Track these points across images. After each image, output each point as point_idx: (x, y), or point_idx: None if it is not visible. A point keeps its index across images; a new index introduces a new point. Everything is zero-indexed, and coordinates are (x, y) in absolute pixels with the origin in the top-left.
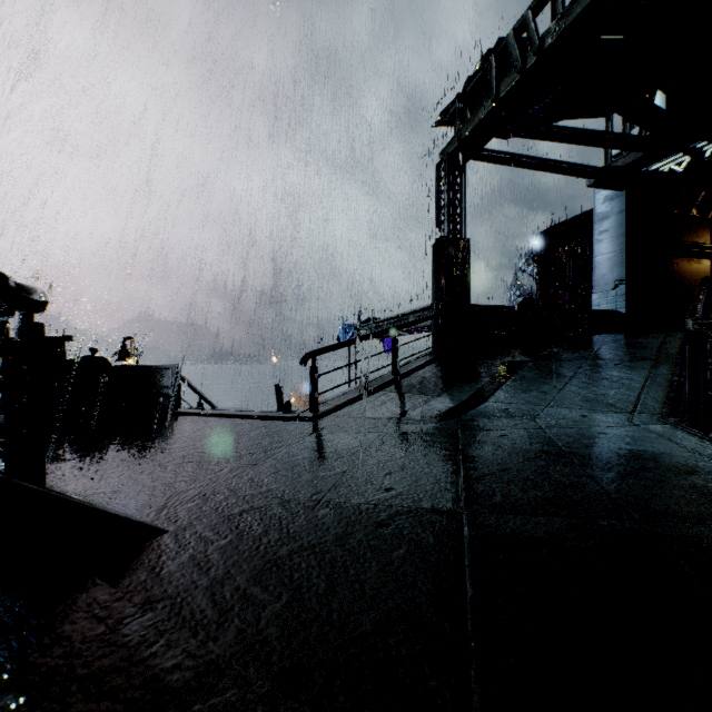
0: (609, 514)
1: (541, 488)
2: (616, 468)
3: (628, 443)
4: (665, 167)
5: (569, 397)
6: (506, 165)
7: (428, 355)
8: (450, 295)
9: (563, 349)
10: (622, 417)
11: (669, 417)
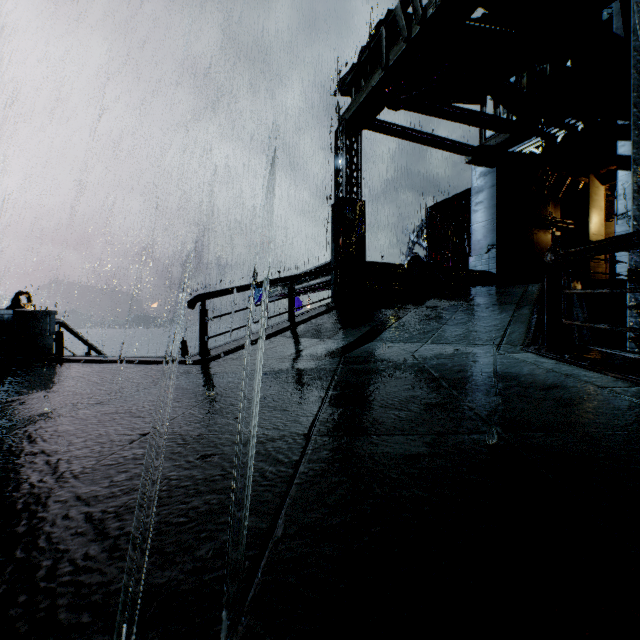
0: (470, 428)
1: (405, 409)
2: (482, 388)
3: (494, 367)
4: (527, 149)
5: (445, 335)
6: (398, 137)
7: (326, 306)
8: (347, 251)
9: (444, 298)
10: (490, 349)
11: (530, 346)
